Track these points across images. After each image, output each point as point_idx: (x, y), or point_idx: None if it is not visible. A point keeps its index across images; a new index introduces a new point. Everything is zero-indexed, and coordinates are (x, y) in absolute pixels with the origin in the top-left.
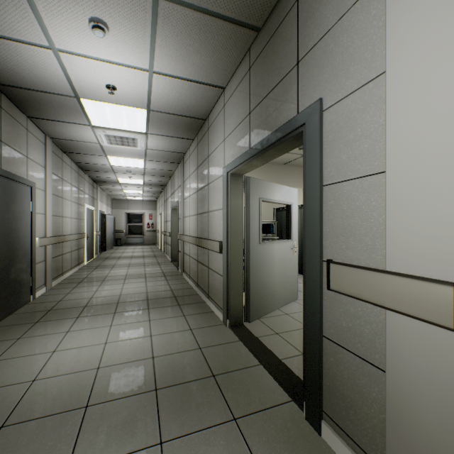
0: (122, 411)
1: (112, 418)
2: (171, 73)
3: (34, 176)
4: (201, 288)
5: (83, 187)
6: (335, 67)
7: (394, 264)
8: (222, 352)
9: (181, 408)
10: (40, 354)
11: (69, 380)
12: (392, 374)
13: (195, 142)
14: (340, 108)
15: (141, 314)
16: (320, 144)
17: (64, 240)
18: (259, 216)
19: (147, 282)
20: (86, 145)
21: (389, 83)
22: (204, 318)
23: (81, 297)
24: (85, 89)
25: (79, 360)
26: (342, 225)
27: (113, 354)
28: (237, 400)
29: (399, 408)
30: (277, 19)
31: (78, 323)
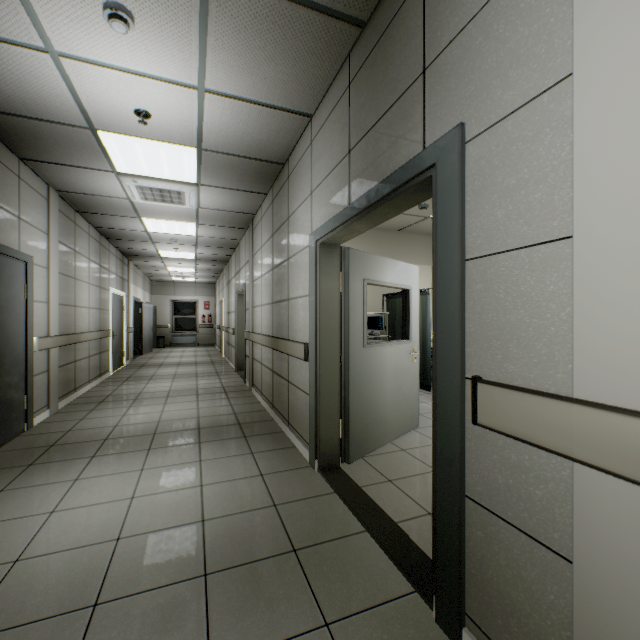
0: (150, 613)
1: (134, 624)
2: (231, 92)
3: (30, 246)
4: (278, 411)
5: (107, 263)
6: (485, 73)
7: (588, 389)
8: (308, 511)
9: (243, 606)
10: (30, 516)
11: (72, 560)
12: (585, 568)
13: (269, 198)
14: (493, 138)
15: (188, 451)
16: (460, 195)
17: (77, 341)
18: (363, 306)
19: (199, 402)
20: (110, 202)
21: (580, 91)
22: (282, 456)
23: (100, 425)
24: (103, 116)
25: (90, 526)
26: (496, 322)
27: (143, 515)
28: (330, 591)
29: (596, 625)
30: (392, 6)
31: (93, 465)
